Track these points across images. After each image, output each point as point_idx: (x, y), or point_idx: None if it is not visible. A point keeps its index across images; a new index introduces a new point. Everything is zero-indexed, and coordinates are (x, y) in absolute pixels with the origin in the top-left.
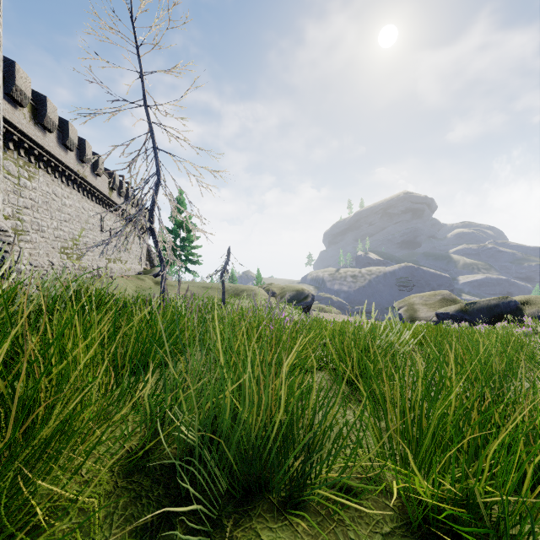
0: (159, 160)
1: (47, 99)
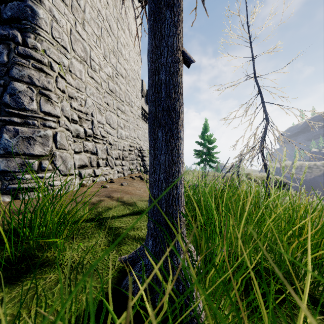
0: (266, 109)
1: (143, 81)
